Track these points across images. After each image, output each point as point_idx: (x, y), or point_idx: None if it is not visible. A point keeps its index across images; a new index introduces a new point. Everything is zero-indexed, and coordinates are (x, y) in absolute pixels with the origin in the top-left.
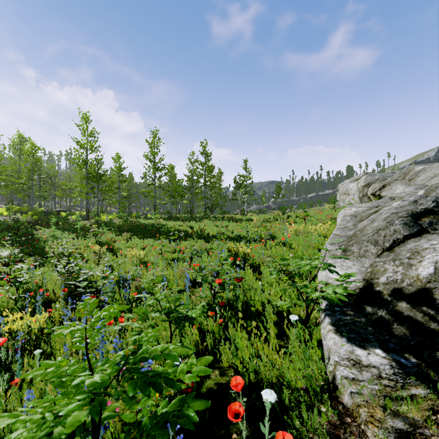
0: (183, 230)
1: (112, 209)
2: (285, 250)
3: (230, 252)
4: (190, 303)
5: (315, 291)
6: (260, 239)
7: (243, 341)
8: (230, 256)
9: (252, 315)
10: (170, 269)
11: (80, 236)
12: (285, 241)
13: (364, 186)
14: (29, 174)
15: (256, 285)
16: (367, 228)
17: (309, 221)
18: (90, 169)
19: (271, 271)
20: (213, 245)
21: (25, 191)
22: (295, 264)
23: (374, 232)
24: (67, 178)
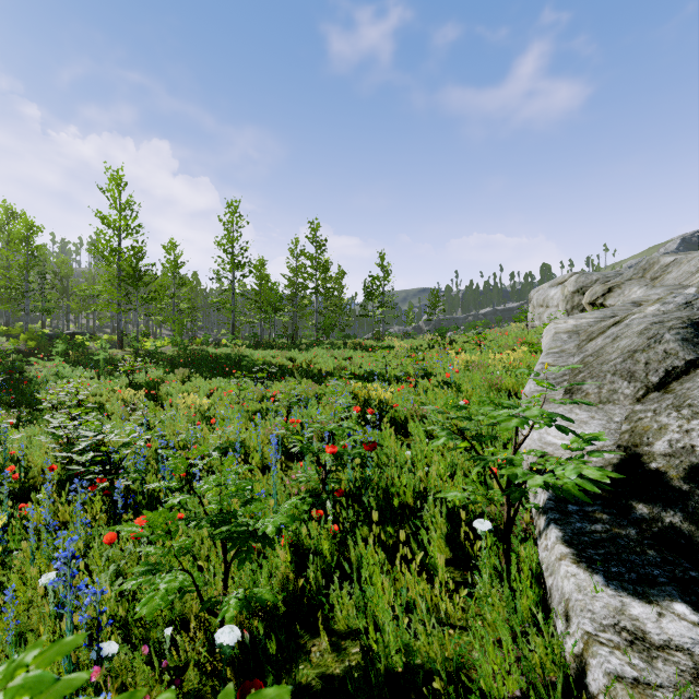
0: (279, 364)
1: (164, 332)
2: (451, 394)
3: (355, 398)
4: (280, 491)
5: (531, 473)
6: (407, 378)
7: (380, 574)
8: (354, 404)
9: (395, 515)
10: (250, 429)
11: (104, 375)
12: (450, 379)
13: (574, 293)
14: (21, 272)
15: (401, 457)
16: (607, 351)
17: (486, 349)
18: (124, 264)
19: (427, 431)
20: (328, 389)
21: (17, 300)
22: (486, 416)
23: (624, 356)
24: (89, 281)
